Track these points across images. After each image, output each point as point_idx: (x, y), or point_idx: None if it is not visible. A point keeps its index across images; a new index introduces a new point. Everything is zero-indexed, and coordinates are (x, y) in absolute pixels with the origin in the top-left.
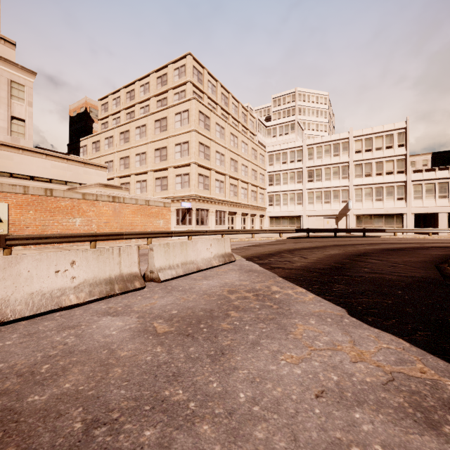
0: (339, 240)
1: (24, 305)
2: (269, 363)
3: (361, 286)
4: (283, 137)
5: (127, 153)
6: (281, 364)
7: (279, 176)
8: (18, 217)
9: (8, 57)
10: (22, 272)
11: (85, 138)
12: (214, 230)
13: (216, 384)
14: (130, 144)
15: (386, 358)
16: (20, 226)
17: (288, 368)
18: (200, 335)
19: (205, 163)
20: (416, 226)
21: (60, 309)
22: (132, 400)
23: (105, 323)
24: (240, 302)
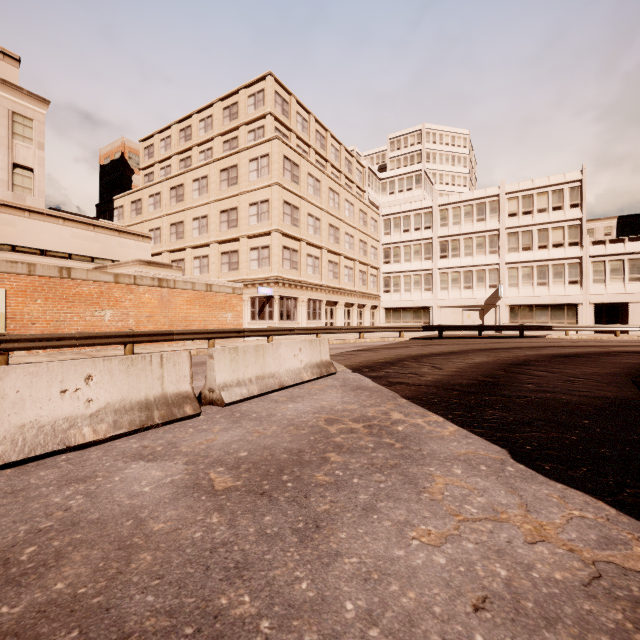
0: (487, 342)
1: (9, 444)
2: (393, 545)
3: (527, 412)
4: (405, 194)
5: (181, 217)
6: (412, 546)
7: (399, 250)
8: (20, 309)
9: (8, 78)
10: (8, 393)
11: (121, 195)
12: (305, 328)
13: (307, 585)
14: (185, 204)
15: (582, 535)
16: (23, 321)
17: (424, 554)
18: (281, 494)
19: (293, 231)
20: (596, 321)
21: (67, 450)
22: (164, 615)
23: (134, 472)
24: (345, 438)
